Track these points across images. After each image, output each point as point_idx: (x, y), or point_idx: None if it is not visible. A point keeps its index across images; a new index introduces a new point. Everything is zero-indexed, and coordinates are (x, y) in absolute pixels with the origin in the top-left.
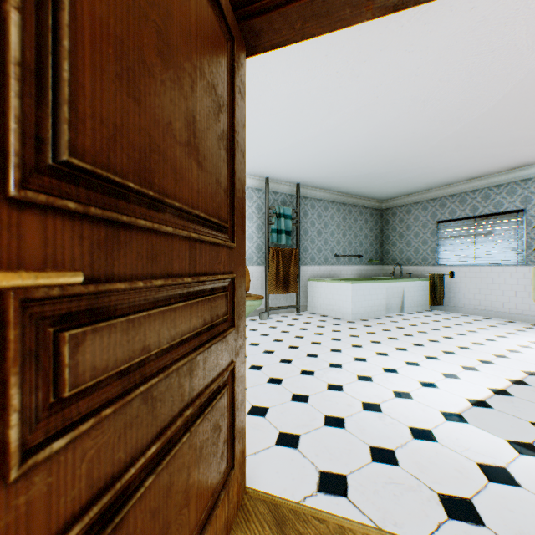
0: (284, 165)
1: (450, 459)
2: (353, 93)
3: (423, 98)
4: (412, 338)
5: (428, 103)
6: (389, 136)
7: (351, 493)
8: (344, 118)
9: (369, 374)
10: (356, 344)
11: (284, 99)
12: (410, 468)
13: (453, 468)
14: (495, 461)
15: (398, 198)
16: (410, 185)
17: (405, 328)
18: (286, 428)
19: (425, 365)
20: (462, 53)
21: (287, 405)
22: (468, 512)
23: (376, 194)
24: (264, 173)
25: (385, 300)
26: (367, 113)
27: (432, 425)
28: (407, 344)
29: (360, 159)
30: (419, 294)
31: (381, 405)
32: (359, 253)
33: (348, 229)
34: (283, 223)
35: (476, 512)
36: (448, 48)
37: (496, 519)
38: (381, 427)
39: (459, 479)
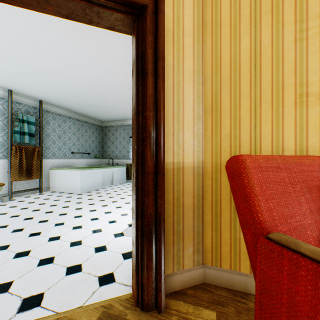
0: (26, 84)
1: (111, 256)
2: (73, 53)
3: (114, 71)
4: (113, 199)
5: (117, 75)
6: (101, 86)
7: (44, 302)
8: (70, 66)
9: (82, 224)
10: (79, 208)
11: (17, 35)
12: (88, 270)
13: (110, 260)
14: (130, 249)
15: (111, 122)
16: (116, 116)
17: (111, 194)
18: (1, 280)
19: (115, 212)
20: (128, 57)
21: (9, 262)
22: (110, 278)
23: (99, 117)
24: (6, 85)
25: (103, 179)
26: (85, 68)
27: (107, 242)
28: (109, 202)
29: (85, 94)
30: (121, 174)
31: (83, 240)
32: (89, 151)
33: (81, 136)
34: (27, 127)
35: (114, 277)
36: (122, 52)
37: (121, 276)
38: (79, 253)
39: (111, 264)
